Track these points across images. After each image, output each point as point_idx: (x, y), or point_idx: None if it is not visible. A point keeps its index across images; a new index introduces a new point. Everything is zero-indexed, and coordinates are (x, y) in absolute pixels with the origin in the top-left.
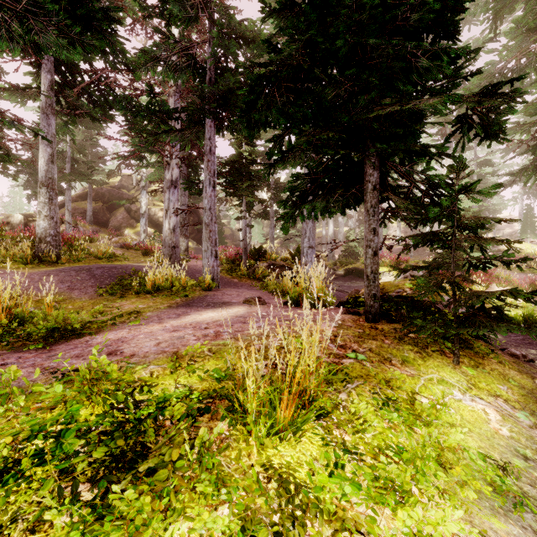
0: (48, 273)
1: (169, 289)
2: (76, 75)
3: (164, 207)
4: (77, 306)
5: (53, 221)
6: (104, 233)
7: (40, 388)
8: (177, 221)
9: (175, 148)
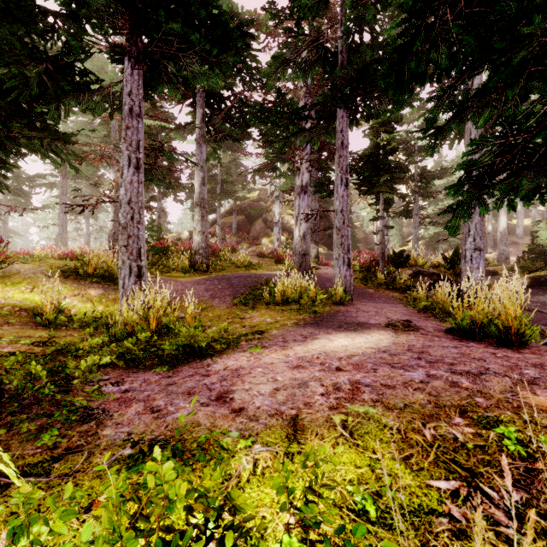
0: (198, 282)
1: (298, 300)
2: (221, 103)
3: (295, 214)
4: (216, 315)
5: (204, 235)
6: (245, 243)
7: (61, 527)
8: (307, 227)
9: (305, 151)
